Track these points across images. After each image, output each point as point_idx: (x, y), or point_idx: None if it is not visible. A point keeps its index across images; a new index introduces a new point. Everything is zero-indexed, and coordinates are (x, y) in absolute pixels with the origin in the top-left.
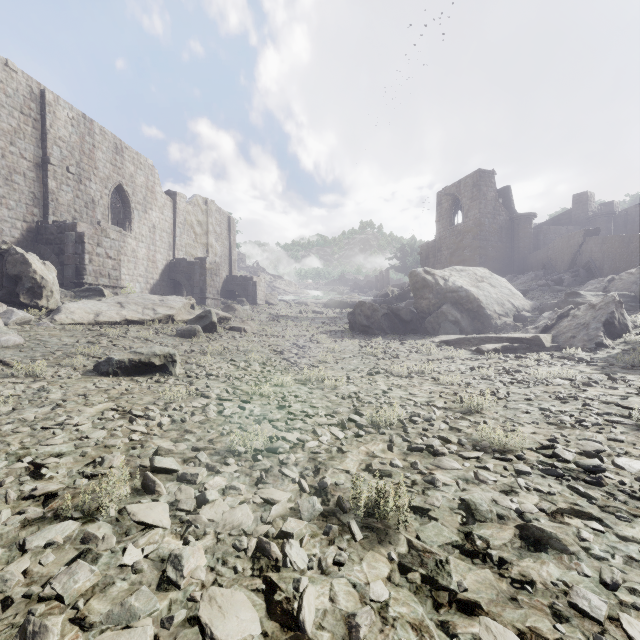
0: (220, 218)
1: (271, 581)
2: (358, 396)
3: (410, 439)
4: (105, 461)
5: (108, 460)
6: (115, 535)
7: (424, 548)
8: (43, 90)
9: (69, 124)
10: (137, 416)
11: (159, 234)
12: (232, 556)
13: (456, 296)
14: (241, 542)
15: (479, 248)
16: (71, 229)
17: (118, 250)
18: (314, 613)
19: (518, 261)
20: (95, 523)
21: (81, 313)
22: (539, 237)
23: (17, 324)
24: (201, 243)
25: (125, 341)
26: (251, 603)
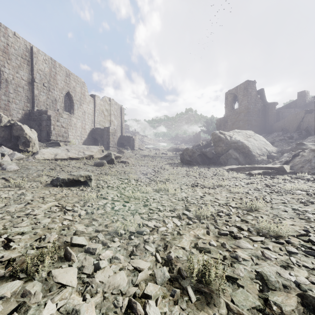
0: (116, 107)
1: None
2: (187, 199)
3: (219, 227)
4: (46, 238)
5: (48, 237)
6: (42, 291)
7: (237, 310)
8: (32, 46)
9: (44, 63)
10: (68, 210)
11: (87, 115)
12: (112, 311)
13: (236, 145)
14: (118, 302)
15: (247, 120)
16: (45, 113)
17: (67, 123)
18: None
19: (268, 127)
20: (32, 282)
21: (48, 154)
22: (279, 114)
23: (17, 160)
24: (107, 120)
25: (68, 168)
26: None
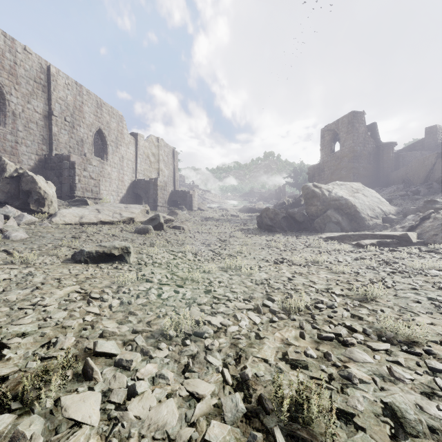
0: (167, 151)
1: None
2: (269, 282)
3: (318, 326)
4: (58, 342)
5: (60, 342)
6: (44, 433)
7: None
8: (49, 66)
9: (66, 88)
10: (94, 298)
11: (126, 162)
12: None
13: (338, 203)
14: None
15: (353, 168)
16: (67, 159)
17: (98, 173)
18: None
19: (383, 178)
20: (29, 417)
21: (70, 216)
22: (399, 160)
23: (26, 224)
24: (154, 168)
25: (98, 236)
26: None
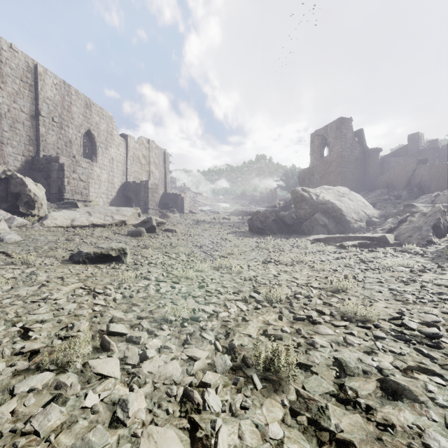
0: (158, 153)
1: (194, 421)
2: (256, 279)
3: (295, 311)
4: (74, 326)
5: (77, 326)
6: (80, 383)
7: (308, 396)
8: (36, 64)
9: (54, 88)
10: (98, 293)
11: (116, 164)
12: (165, 401)
13: (325, 207)
14: (172, 390)
15: (341, 173)
16: (55, 161)
17: (87, 175)
18: (227, 447)
19: (369, 182)
20: (65, 374)
21: (61, 219)
22: (384, 165)
23: (17, 227)
24: (145, 170)
25: (92, 239)
26: (179, 439)
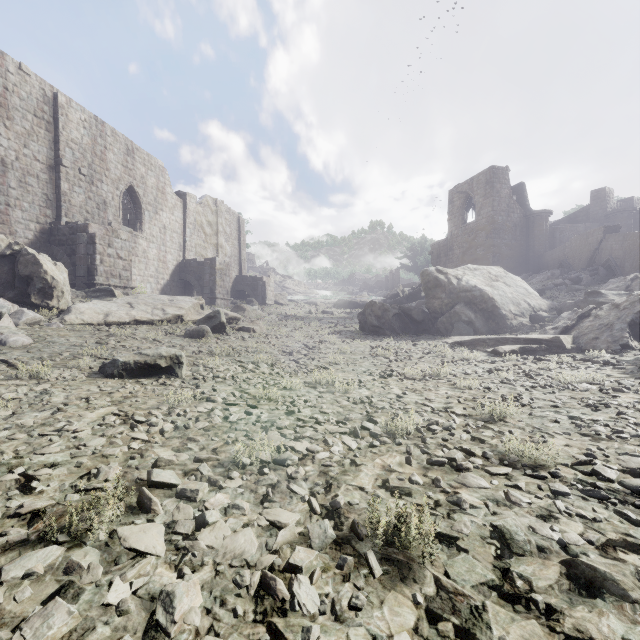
0: (230, 218)
1: (276, 629)
2: (371, 401)
3: (429, 451)
4: (100, 473)
5: (104, 472)
6: (102, 564)
7: (455, 589)
8: (56, 93)
9: (81, 126)
10: (139, 422)
11: (169, 235)
12: (232, 594)
13: (470, 296)
14: (242, 577)
15: (492, 246)
16: (83, 230)
17: (129, 251)
18: None
19: (533, 260)
20: (82, 549)
21: (91, 313)
22: (555, 235)
23: (27, 324)
24: (211, 243)
25: (133, 342)
26: None
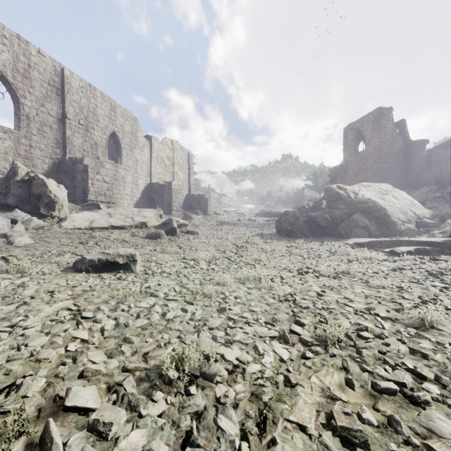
0: (182, 153)
1: None
2: (294, 299)
3: (368, 367)
4: (22, 386)
5: (25, 385)
6: None
7: None
8: (63, 68)
9: (80, 91)
10: (86, 318)
11: (140, 165)
12: None
13: (365, 206)
14: None
15: (379, 169)
16: (80, 162)
17: (111, 177)
18: None
19: (413, 178)
20: None
21: (80, 221)
22: (431, 159)
23: (34, 229)
24: (169, 171)
25: (107, 242)
26: None
